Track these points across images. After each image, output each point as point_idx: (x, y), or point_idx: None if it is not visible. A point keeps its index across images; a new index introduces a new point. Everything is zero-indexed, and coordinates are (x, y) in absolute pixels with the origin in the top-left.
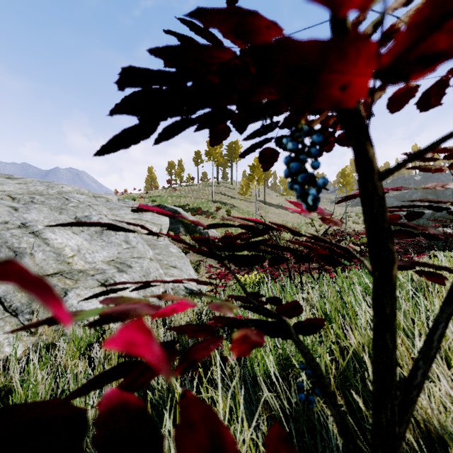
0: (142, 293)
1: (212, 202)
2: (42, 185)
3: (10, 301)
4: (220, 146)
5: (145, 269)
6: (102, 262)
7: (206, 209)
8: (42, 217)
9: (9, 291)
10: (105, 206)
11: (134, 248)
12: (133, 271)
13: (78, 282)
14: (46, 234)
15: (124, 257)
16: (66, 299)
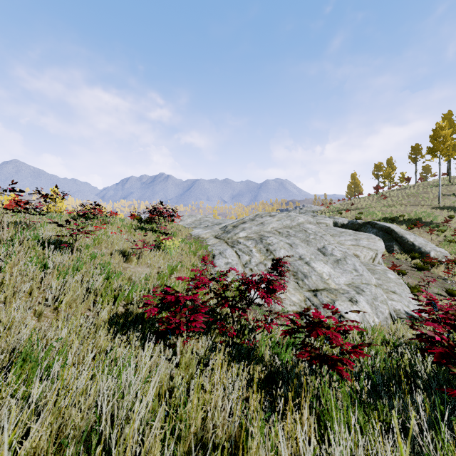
0: (374, 311)
1: (438, 209)
2: (288, 220)
3: (312, 301)
4: (453, 130)
5: (373, 294)
6: (344, 284)
7: (428, 220)
8: (305, 251)
9: (310, 296)
10: (328, 233)
11: (361, 276)
12: (366, 294)
13: (336, 296)
14: (312, 264)
15: (357, 283)
16: (335, 305)
